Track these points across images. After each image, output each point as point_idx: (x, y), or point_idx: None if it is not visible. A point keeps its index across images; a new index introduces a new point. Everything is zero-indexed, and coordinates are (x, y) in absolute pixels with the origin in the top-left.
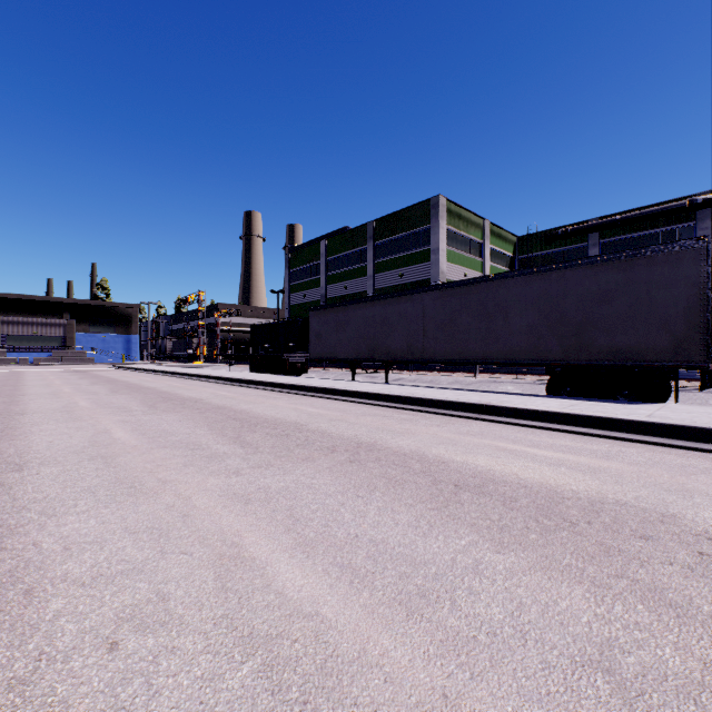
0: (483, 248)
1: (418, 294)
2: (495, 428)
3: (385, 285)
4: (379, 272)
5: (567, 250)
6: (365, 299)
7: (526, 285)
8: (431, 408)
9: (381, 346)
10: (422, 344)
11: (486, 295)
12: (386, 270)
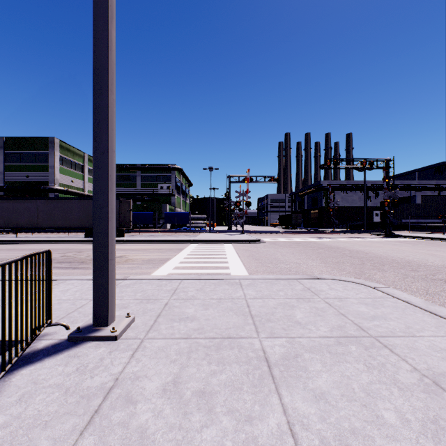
0: (84, 168)
1: (35, 200)
2: (55, 245)
3: (14, 180)
4: (9, 171)
5: (129, 175)
6: (3, 198)
7: (78, 203)
8: (37, 243)
9: (13, 221)
10: (37, 221)
11: (65, 204)
12: (15, 171)
